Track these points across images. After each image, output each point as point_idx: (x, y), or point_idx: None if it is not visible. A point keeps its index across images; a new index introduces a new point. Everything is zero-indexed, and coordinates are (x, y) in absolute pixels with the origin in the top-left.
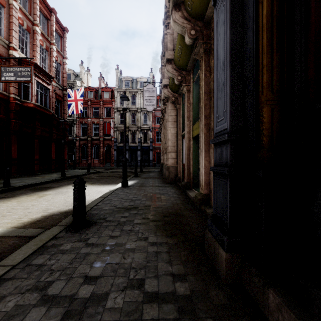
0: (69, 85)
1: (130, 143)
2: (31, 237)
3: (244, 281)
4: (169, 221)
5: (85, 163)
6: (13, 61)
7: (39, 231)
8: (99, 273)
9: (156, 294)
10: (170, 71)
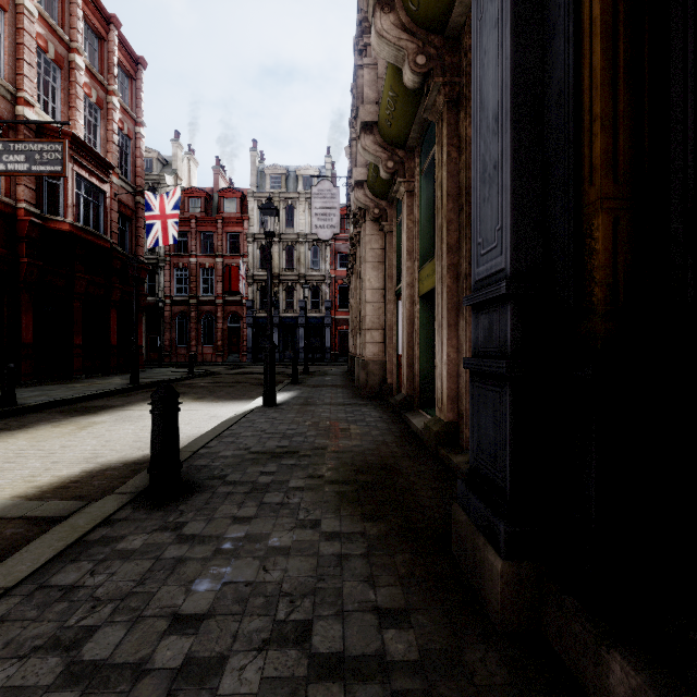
0: (150, 184)
1: (281, 310)
2: (56, 521)
3: (546, 627)
4: (368, 483)
5: (183, 354)
6: (25, 131)
7: (75, 507)
8: (206, 606)
9: (340, 659)
10: (369, 151)
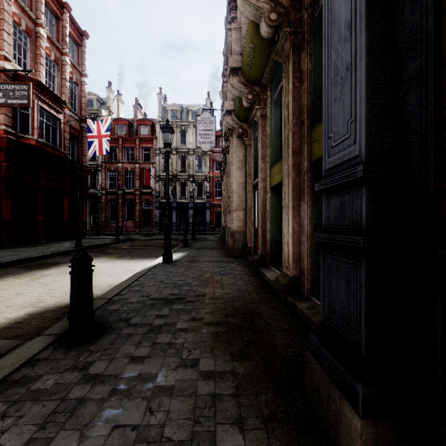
0: (92, 116)
1: (178, 198)
2: None
3: None
4: (235, 325)
5: (113, 226)
6: (5, 77)
7: (12, 345)
8: None
9: None
10: (236, 87)
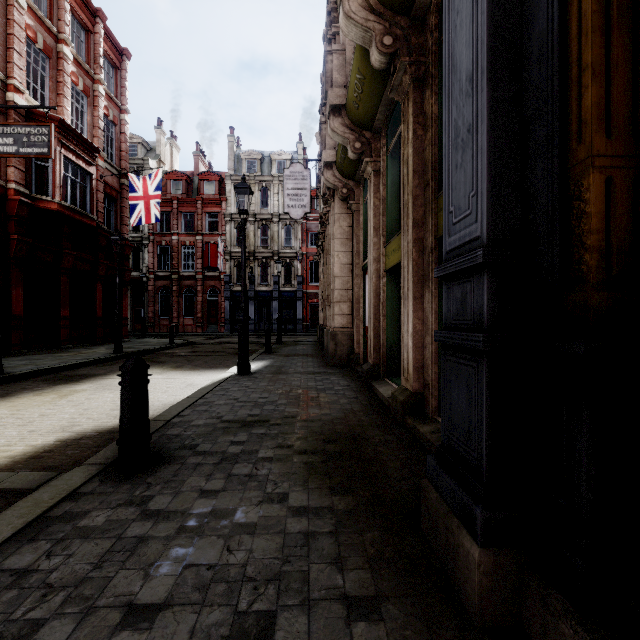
0: (135, 168)
1: (257, 284)
2: (23, 493)
3: (528, 621)
4: (336, 453)
5: (165, 325)
6: (15, 116)
7: (44, 478)
8: (164, 594)
9: None
10: (338, 132)
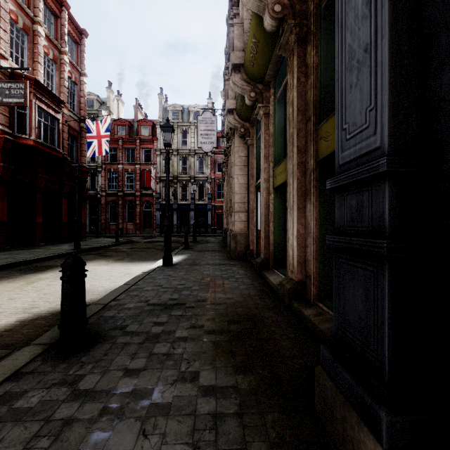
0: (92, 116)
1: (179, 200)
2: None
3: None
4: (238, 333)
5: (114, 228)
6: (1, 76)
7: None
8: None
9: None
10: (238, 85)
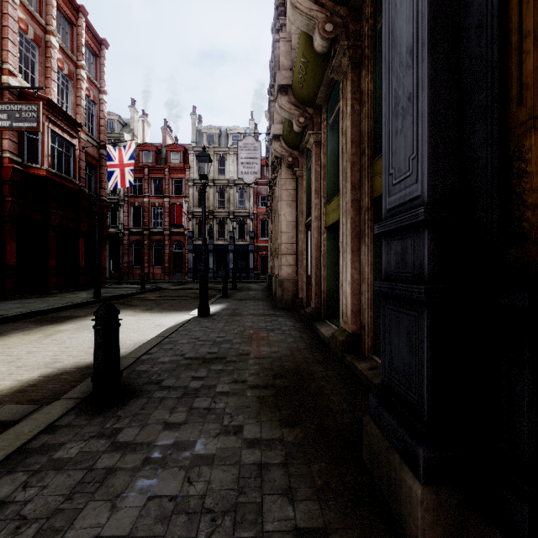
0: (112, 140)
1: (215, 239)
2: (7, 425)
3: None
4: (285, 387)
5: (138, 273)
6: (9, 95)
7: (27, 411)
8: (129, 526)
9: None
10: (285, 109)
